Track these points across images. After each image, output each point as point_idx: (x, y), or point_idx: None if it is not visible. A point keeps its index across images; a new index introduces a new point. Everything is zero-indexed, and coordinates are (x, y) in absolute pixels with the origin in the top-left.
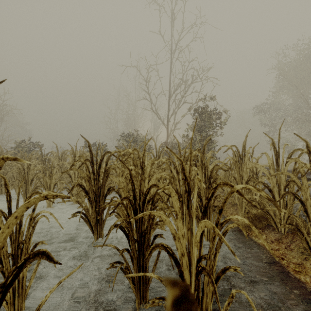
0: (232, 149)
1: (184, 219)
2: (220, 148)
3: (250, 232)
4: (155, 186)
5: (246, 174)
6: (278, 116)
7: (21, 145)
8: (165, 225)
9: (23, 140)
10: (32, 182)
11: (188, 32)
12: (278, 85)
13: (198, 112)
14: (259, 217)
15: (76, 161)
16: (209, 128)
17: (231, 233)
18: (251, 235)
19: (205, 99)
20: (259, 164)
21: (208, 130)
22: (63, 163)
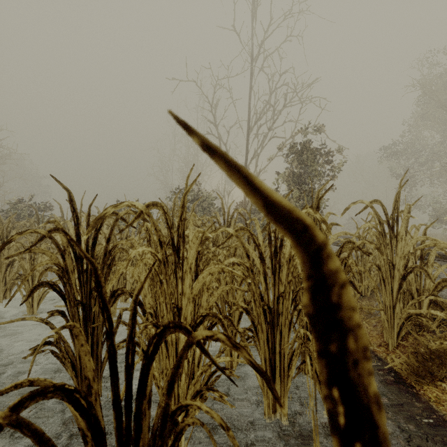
0: (372, 209)
1: (278, 362)
2: (349, 207)
3: (420, 387)
4: (180, 331)
5: (403, 259)
6: (419, 162)
7: (17, 207)
8: (237, 364)
9: (20, 199)
10: (11, 269)
11: (278, 26)
12: (418, 114)
13: (294, 152)
14: (441, 355)
15: (20, 233)
16: (313, 177)
17: (377, 387)
18: (426, 396)
19: (307, 131)
20: (436, 239)
21: (313, 181)
22: (57, 235)
